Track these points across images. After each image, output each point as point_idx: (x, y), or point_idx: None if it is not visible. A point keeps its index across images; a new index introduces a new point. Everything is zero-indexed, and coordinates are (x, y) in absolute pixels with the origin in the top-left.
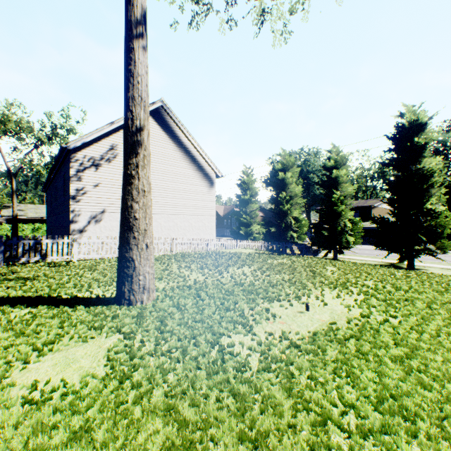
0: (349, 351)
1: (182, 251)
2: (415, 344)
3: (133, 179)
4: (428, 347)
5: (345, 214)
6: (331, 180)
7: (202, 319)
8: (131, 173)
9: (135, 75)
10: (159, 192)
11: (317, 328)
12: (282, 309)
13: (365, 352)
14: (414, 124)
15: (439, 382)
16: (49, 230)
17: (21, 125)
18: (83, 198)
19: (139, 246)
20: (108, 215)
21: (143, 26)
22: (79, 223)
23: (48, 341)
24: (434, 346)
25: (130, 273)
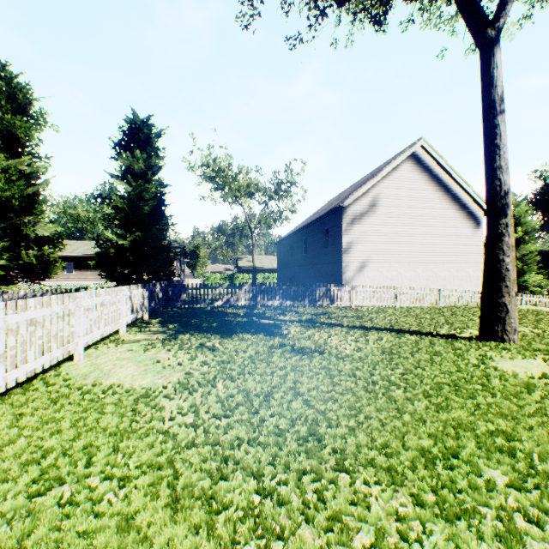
0: None
1: (448, 304)
2: None
3: (502, 237)
4: None
5: None
6: None
7: None
8: (500, 232)
9: (500, 147)
10: (416, 239)
11: None
12: None
13: None
14: None
15: None
16: (286, 279)
17: (258, 186)
18: (351, 250)
19: (510, 293)
20: (370, 266)
21: (503, 101)
22: (348, 273)
23: (483, 354)
24: None
25: (502, 316)
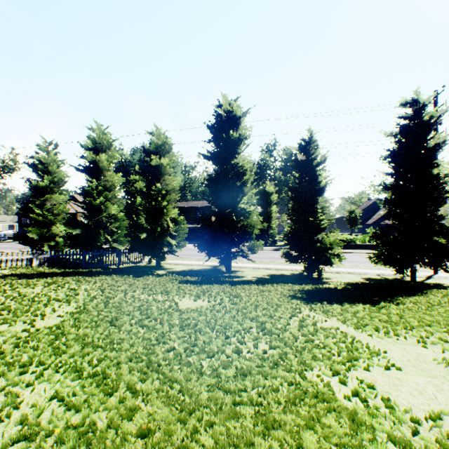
0: None
1: None
2: None
3: None
4: None
5: (170, 212)
6: (152, 169)
7: None
8: None
9: None
10: None
11: None
12: None
13: None
14: (230, 116)
15: None
16: None
17: None
18: None
19: None
20: None
21: None
22: None
23: None
24: None
25: None
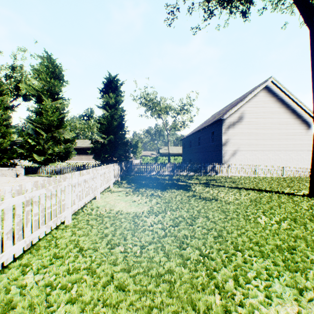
0: None
1: (289, 175)
2: None
3: None
4: None
5: None
6: None
7: None
8: None
9: None
10: (268, 137)
11: None
12: None
13: None
14: None
15: None
16: (187, 160)
17: (171, 108)
18: (227, 143)
19: None
20: (239, 152)
21: None
22: (225, 157)
23: (311, 204)
24: None
25: None
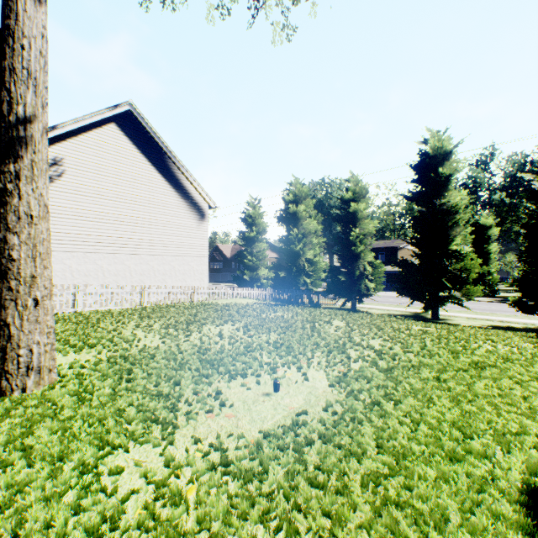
0: (306, 468)
1: (157, 302)
2: (405, 445)
3: (9, 196)
4: (421, 449)
5: (365, 256)
6: (349, 215)
7: (102, 418)
8: (5, 187)
9: (17, 34)
10: (127, 225)
11: (278, 422)
12: (244, 389)
13: (327, 469)
14: (438, 152)
15: (422, 527)
16: None
17: None
18: None
19: (20, 302)
20: None
21: None
22: None
23: None
24: (429, 448)
25: (2, 345)
